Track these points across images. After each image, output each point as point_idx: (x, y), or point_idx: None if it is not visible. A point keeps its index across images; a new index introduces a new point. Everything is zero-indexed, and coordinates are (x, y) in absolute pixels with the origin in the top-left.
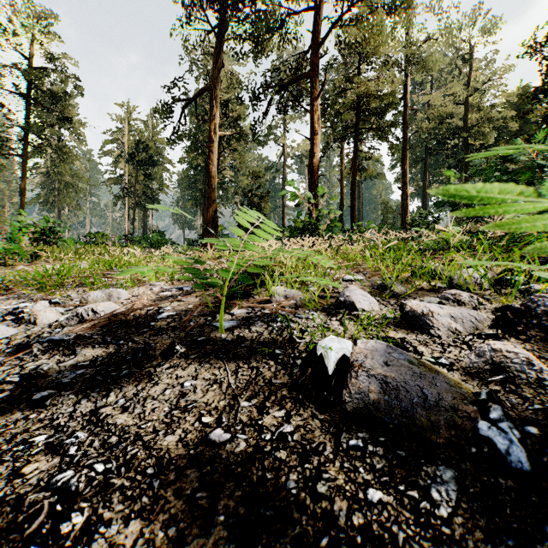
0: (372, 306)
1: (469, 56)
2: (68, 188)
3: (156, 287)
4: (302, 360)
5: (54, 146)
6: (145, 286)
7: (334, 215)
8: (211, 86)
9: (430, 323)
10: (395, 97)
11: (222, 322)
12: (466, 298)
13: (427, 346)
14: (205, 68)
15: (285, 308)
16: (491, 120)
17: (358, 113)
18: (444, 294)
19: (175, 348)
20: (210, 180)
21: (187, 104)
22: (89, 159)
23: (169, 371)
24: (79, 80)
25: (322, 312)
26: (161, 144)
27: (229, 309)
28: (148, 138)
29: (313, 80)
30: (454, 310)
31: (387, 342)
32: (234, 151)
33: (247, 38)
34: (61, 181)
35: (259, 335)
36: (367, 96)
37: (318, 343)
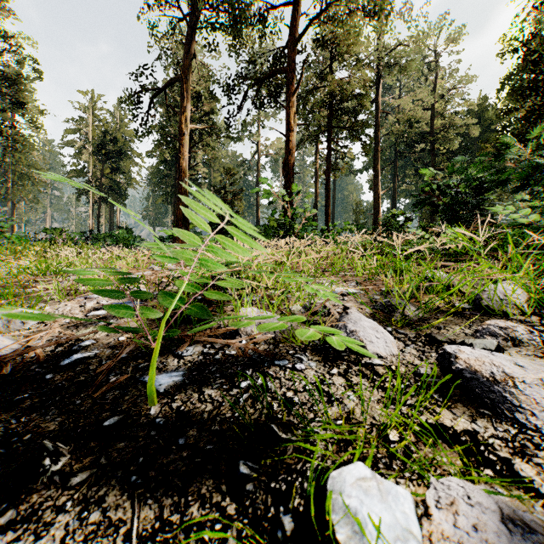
0: (390, 347)
1: (436, 65)
2: (24, 180)
3: (91, 301)
4: (296, 522)
5: (5, 133)
6: (78, 300)
7: (310, 214)
8: (181, 76)
9: (512, 399)
10: (369, 97)
11: (151, 386)
12: (523, 334)
13: (529, 458)
14: (176, 57)
15: (259, 344)
16: (456, 126)
17: (332, 112)
18: (488, 327)
19: (41, 462)
20: (180, 175)
21: (155, 93)
22: (48, 149)
23: (2, 540)
24: (34, 62)
25: (314, 355)
26: (129, 136)
27: (178, 344)
28: (115, 129)
29: (288, 75)
30: (543, 371)
31: (443, 437)
32: (206, 146)
33: (219, 28)
34: (16, 172)
35: (215, 409)
36: (342, 95)
37: (328, 479)
